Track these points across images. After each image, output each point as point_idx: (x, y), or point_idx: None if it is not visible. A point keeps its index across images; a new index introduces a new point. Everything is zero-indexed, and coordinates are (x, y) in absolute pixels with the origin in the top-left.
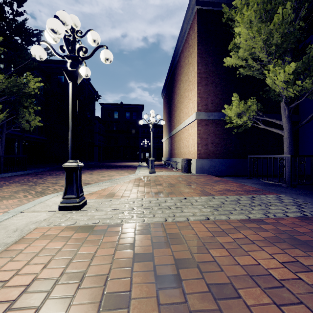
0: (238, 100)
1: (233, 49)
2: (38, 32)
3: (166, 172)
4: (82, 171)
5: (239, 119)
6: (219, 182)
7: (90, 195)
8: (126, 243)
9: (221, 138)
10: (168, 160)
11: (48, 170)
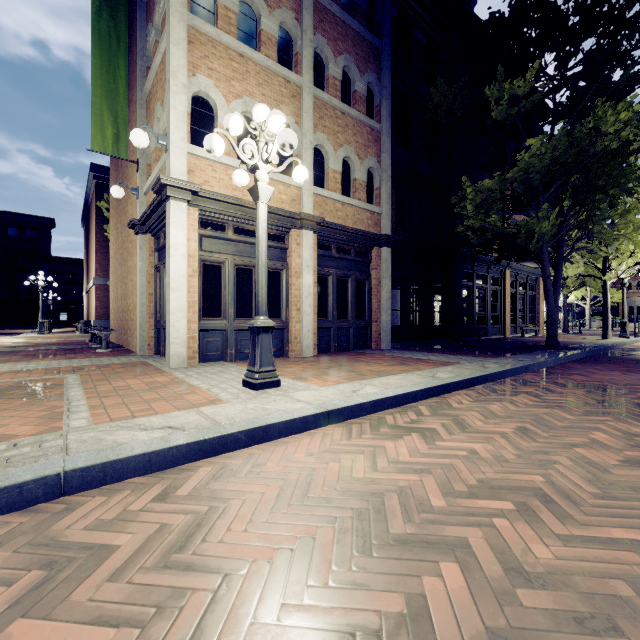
0: None
1: None
2: None
3: (61, 334)
4: None
5: None
6: None
7: None
8: (4, 343)
9: None
10: None
11: None
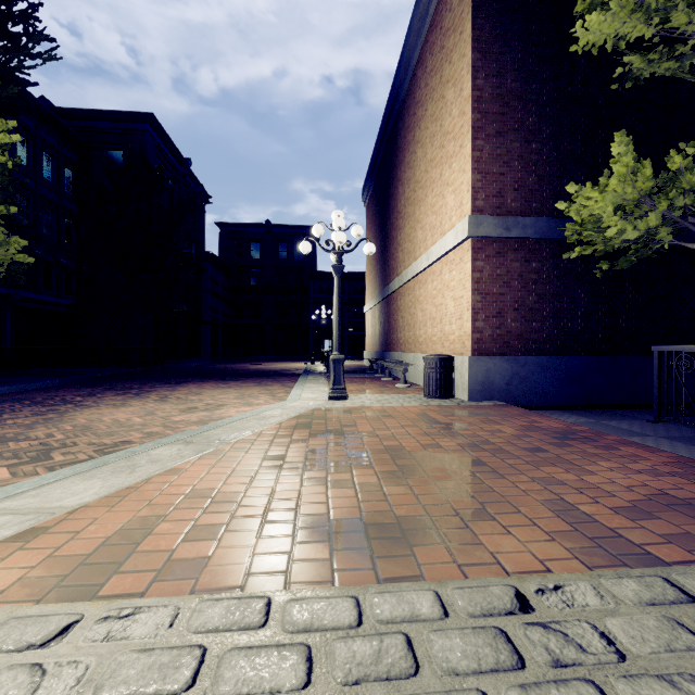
0: (632, 154)
1: (593, 9)
2: (27, 8)
3: (379, 396)
4: (145, 390)
5: (631, 221)
6: (574, 440)
7: (15, 551)
8: None
9: (543, 295)
10: (381, 357)
11: (59, 385)
